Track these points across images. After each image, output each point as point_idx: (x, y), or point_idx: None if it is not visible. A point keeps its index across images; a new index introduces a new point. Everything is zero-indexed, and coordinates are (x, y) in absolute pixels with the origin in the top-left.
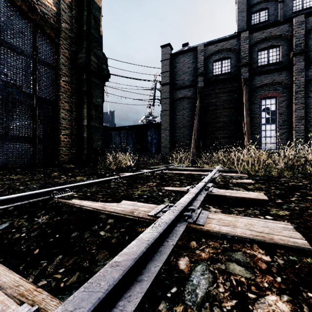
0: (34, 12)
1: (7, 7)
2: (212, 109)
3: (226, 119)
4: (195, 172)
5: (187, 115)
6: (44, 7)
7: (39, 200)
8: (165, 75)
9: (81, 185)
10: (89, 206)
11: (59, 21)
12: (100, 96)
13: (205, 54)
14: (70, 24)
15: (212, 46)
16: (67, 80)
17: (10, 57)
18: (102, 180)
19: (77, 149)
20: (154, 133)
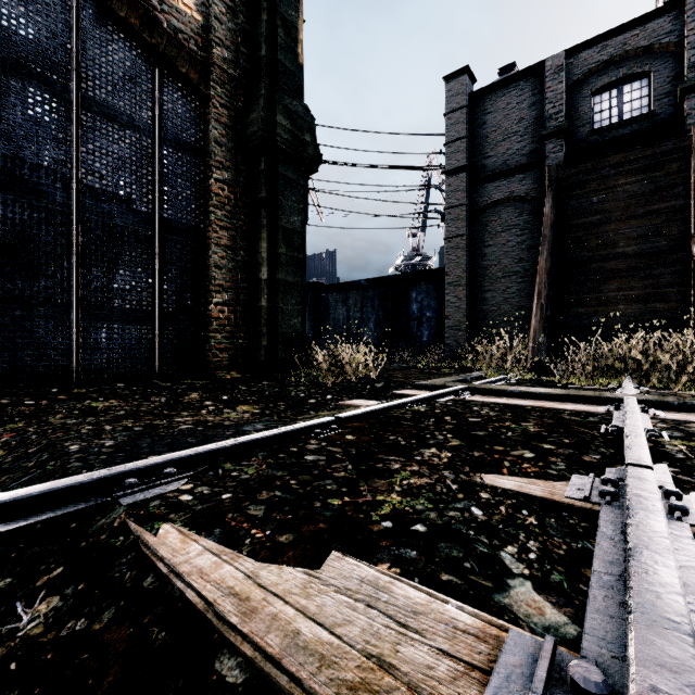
0: (154, 30)
1: (99, 25)
2: (592, 223)
3: (638, 248)
4: (560, 403)
5: (515, 245)
6: (176, 16)
7: (70, 512)
8: (456, 149)
9: (218, 450)
10: (197, 583)
11: (208, 45)
12: (297, 209)
13: (569, 76)
14: (233, 49)
15: (591, 51)
16: (225, 177)
17: (106, 135)
18: (285, 432)
19: (248, 337)
20: (426, 295)
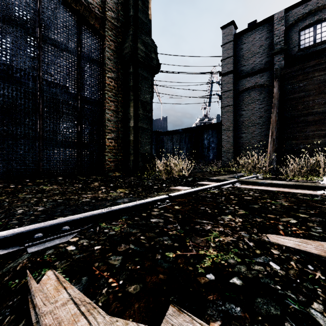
0: (78, 3)
1: (50, 0)
2: (299, 96)
3: (325, 109)
4: (292, 189)
5: (258, 109)
6: None
7: None
8: (227, 62)
9: (98, 214)
10: None
11: (104, 10)
12: (148, 91)
13: (287, 22)
14: (116, 12)
15: (299, 8)
16: (113, 76)
17: (54, 54)
18: (139, 204)
19: (124, 155)
20: (212, 136)
